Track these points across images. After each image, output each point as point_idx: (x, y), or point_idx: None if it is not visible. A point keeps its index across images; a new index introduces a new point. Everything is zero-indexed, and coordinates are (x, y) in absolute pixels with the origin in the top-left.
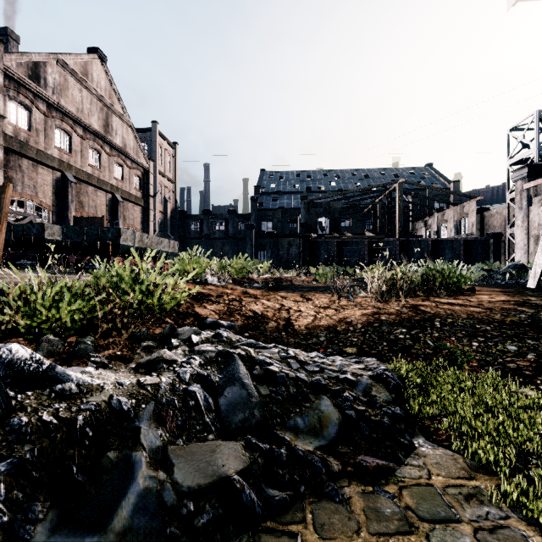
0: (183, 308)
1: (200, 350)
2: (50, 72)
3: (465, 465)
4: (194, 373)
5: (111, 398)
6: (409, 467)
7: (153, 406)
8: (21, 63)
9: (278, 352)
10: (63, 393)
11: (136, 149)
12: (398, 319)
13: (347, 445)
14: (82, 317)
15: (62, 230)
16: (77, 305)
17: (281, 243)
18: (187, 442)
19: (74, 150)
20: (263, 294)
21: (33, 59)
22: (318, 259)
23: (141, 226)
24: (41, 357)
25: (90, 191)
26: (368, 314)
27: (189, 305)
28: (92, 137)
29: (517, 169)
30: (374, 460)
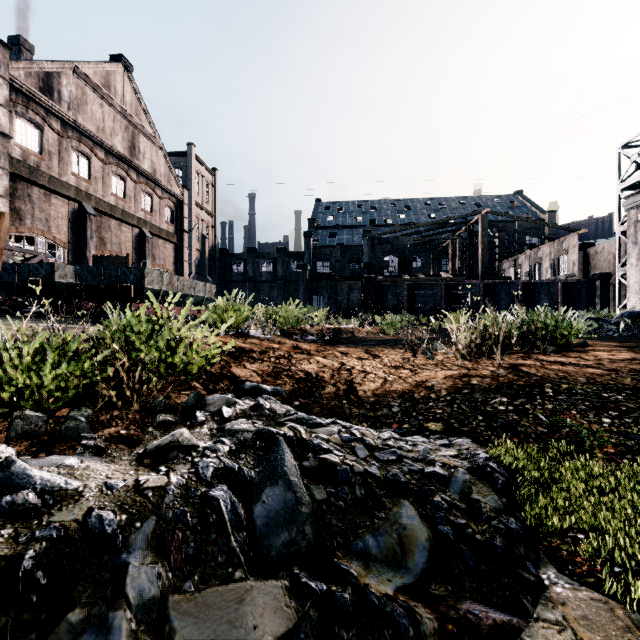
0: (216, 368)
1: (231, 429)
2: (65, 84)
3: (629, 622)
4: (220, 467)
5: (88, 514)
6: (542, 623)
7: (153, 524)
8: (31, 73)
9: (338, 432)
10: (11, 509)
11: (168, 175)
12: (495, 384)
13: (444, 584)
14: (76, 382)
15: (75, 271)
16: (64, 368)
17: (340, 287)
18: (201, 586)
19: (93, 176)
20: (319, 349)
21: (45, 68)
22: (384, 306)
23: (174, 267)
24: None
25: (113, 226)
26: (454, 377)
27: (224, 364)
28: (116, 161)
29: (631, 195)
30: (489, 613)
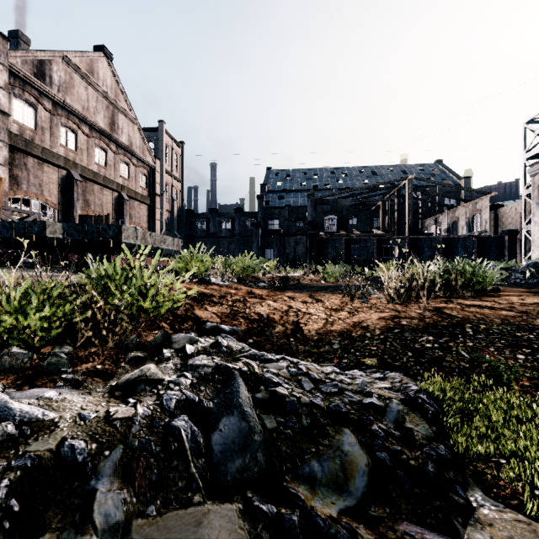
0: (182, 310)
1: (193, 364)
2: (55, 70)
3: None
4: (182, 399)
5: (61, 444)
6: None
7: (121, 452)
8: (26, 61)
9: (286, 367)
10: None
11: (142, 147)
12: (422, 324)
13: (382, 506)
14: (58, 323)
15: (63, 228)
16: (46, 311)
17: (288, 241)
18: (162, 510)
19: (79, 148)
20: (269, 294)
21: (38, 57)
22: (325, 257)
23: (148, 225)
24: None
25: (96, 190)
26: (387, 318)
27: (188, 307)
28: (98, 135)
29: (535, 163)
30: (424, 535)
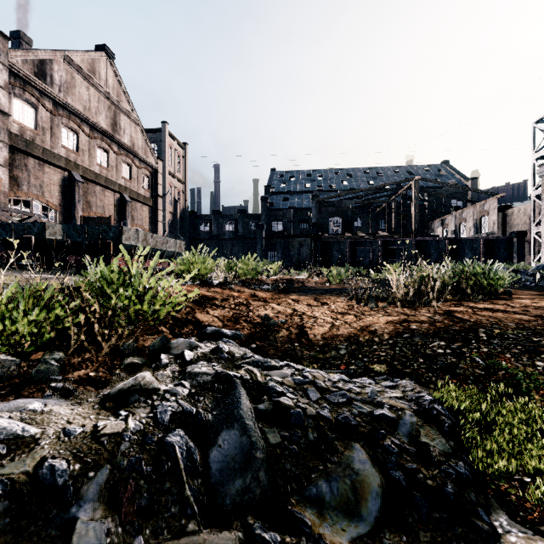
0: (182, 314)
1: (192, 372)
2: (56, 69)
3: None
4: (178, 411)
5: (40, 465)
6: None
7: (107, 473)
8: (27, 60)
9: (291, 375)
10: None
11: (145, 148)
12: (432, 329)
13: (398, 533)
14: (50, 328)
15: (62, 229)
16: (34, 315)
17: (292, 243)
18: (152, 541)
19: (81, 149)
20: (273, 297)
21: (39, 56)
22: (330, 260)
23: (150, 226)
24: None
25: (97, 191)
26: (395, 322)
27: (189, 310)
28: (100, 136)
29: None
30: None
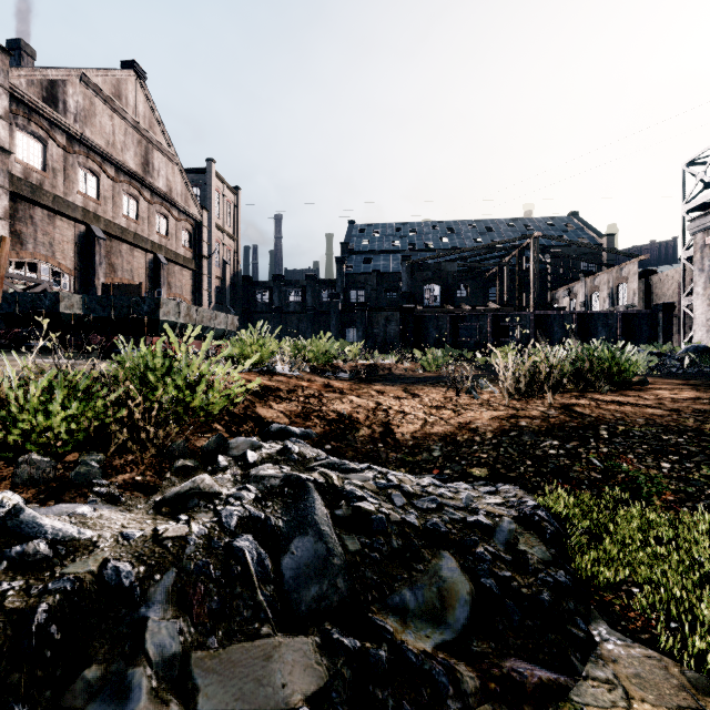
0: (239, 408)
1: (257, 475)
2: (71, 93)
3: (684, 680)
4: (244, 516)
5: (104, 565)
6: (591, 682)
7: (174, 576)
8: (33, 82)
9: (373, 478)
10: (22, 560)
11: (185, 195)
12: (545, 426)
13: (486, 640)
14: (87, 424)
15: (82, 301)
16: (74, 408)
17: (376, 318)
18: (225, 642)
19: (103, 196)
20: (352, 387)
21: (49, 76)
22: (425, 339)
23: (192, 296)
24: (0, 495)
25: (124, 251)
26: (501, 418)
27: (248, 404)
28: (127, 179)
29: (697, 217)
30: (534, 671)
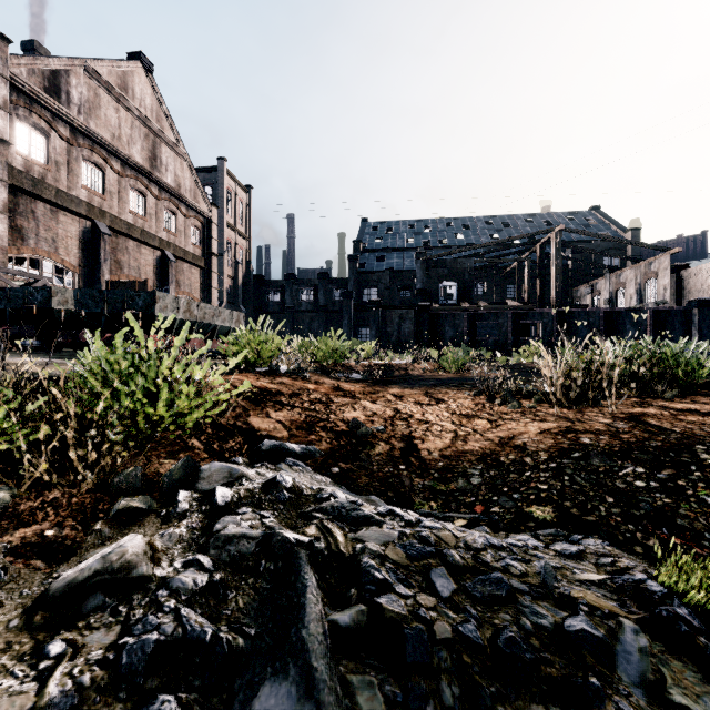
0: (228, 418)
1: (220, 535)
2: (75, 84)
3: None
4: (173, 640)
5: None
6: None
7: None
8: (34, 71)
9: (399, 537)
10: None
11: (194, 191)
12: (618, 445)
13: None
14: None
15: (74, 296)
16: None
17: (390, 316)
18: None
19: (108, 191)
20: (366, 390)
21: (51, 66)
22: (440, 339)
23: (201, 295)
24: None
25: (131, 247)
26: (554, 432)
27: (240, 411)
28: (134, 174)
29: None
30: None
